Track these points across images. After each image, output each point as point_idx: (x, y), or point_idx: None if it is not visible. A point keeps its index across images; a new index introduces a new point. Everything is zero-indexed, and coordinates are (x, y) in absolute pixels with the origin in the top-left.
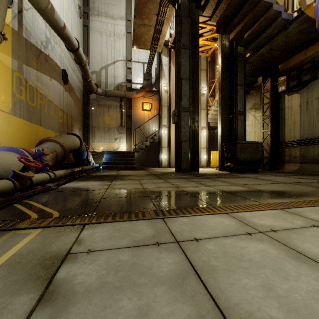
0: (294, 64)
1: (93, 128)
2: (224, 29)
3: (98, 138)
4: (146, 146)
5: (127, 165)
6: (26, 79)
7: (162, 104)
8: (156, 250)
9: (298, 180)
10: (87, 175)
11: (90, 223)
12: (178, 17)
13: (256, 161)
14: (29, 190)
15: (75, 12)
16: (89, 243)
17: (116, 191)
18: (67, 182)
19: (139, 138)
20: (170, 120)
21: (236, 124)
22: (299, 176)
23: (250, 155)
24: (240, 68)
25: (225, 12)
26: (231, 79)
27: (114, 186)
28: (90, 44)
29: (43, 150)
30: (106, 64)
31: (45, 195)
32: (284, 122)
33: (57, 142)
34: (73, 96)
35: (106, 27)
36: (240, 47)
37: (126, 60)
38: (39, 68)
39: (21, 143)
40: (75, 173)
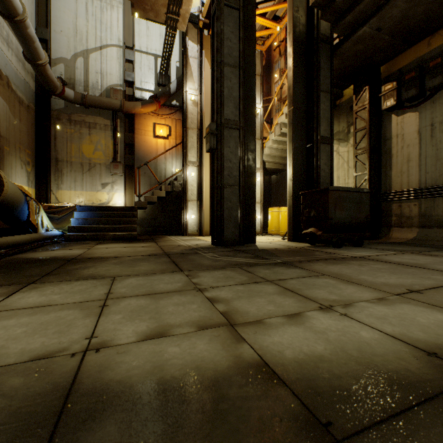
0: (409, 62)
1: (60, 164)
2: None
3: (70, 183)
4: (161, 199)
5: (120, 232)
6: None
7: (187, 125)
8: None
9: None
10: None
11: None
12: None
13: (359, 225)
14: None
15: None
16: None
17: None
18: None
19: (148, 185)
20: (201, 154)
21: (319, 159)
22: None
23: (351, 214)
24: (324, 61)
25: None
26: (308, 80)
27: None
28: (54, 6)
29: None
30: (85, 48)
31: None
32: (391, 160)
33: None
34: (6, 93)
35: None
36: (327, 22)
37: (124, 45)
38: None
39: None
40: None
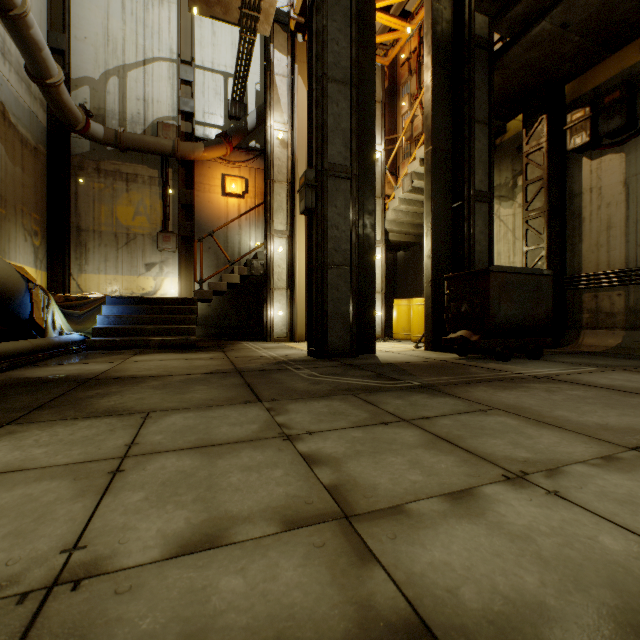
0: (610, 77)
1: (83, 235)
2: None
3: (99, 263)
4: (233, 287)
5: (171, 336)
6: None
7: (272, 177)
8: None
9: None
10: None
11: None
12: None
13: (537, 325)
14: None
15: None
16: None
17: None
18: None
19: (214, 266)
20: (293, 220)
21: (471, 225)
22: None
23: (524, 308)
24: (480, 76)
25: None
26: (455, 105)
27: None
28: (74, 1)
29: None
30: (121, 62)
31: None
32: (581, 227)
33: None
34: (0, 128)
35: None
36: (485, 15)
37: (178, 59)
38: None
39: None
40: None
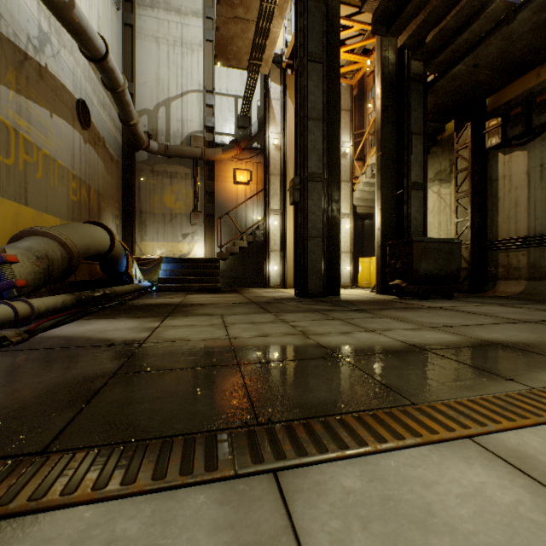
0: (517, 95)
1: (143, 216)
2: (387, 26)
3: (153, 234)
4: (241, 249)
5: (204, 283)
6: None
7: (270, 172)
8: None
9: (544, 314)
10: (120, 305)
11: (0, 515)
12: (300, 0)
13: (449, 277)
14: None
15: None
16: None
17: (162, 348)
18: (61, 322)
19: (228, 235)
20: (284, 201)
21: (409, 206)
22: (537, 306)
23: (439, 265)
24: (416, 101)
25: None
26: (398, 122)
27: (165, 331)
28: (138, 59)
29: (3, 253)
30: (167, 96)
31: None
32: (497, 205)
33: (52, 237)
34: (102, 153)
35: (167, 29)
36: (418, 61)
37: (204, 90)
38: (23, 88)
39: None
40: (91, 301)
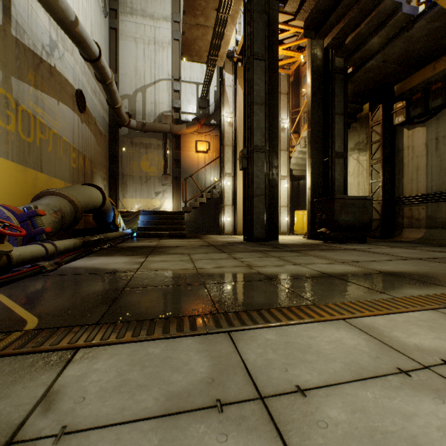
0: (418, 83)
1: (125, 178)
2: (315, 31)
3: (132, 192)
4: (202, 204)
5: (173, 231)
6: (17, 100)
7: (224, 143)
8: (217, 427)
9: (431, 254)
10: (111, 247)
11: (89, 345)
12: (248, 12)
13: (363, 226)
14: (6, 273)
15: (97, 7)
16: (71, 404)
17: (151, 274)
18: (76, 258)
19: (191, 193)
20: (236, 166)
21: (333, 171)
22: (429, 248)
23: (355, 217)
24: (339, 89)
25: (317, 5)
26: (325, 105)
27: (150, 264)
28: (120, 55)
29: (36, 208)
30: (143, 84)
31: (31, 282)
32: (403, 169)
33: (63, 196)
34: (94, 130)
35: (143, 31)
36: (340, 58)
37: (172, 79)
38: (39, 84)
39: (8, 198)
40: (91, 243)
